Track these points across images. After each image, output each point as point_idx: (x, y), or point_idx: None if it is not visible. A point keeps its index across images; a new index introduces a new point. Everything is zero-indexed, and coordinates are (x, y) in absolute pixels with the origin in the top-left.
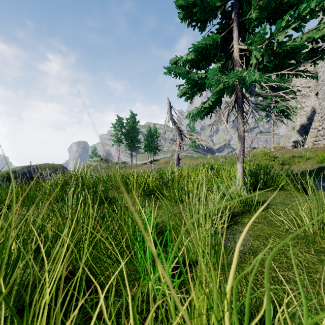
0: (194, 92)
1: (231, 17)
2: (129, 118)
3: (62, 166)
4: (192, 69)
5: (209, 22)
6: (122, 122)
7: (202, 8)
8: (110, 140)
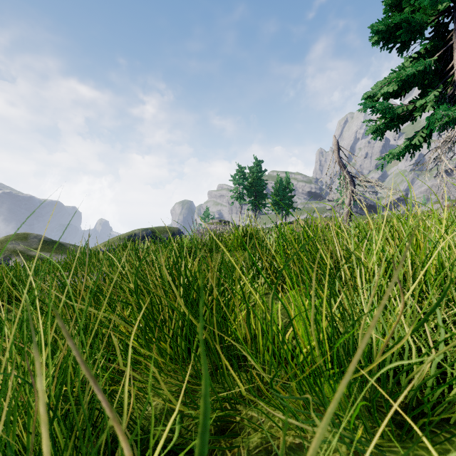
0: (390, 127)
1: (447, 29)
2: (252, 167)
3: (178, 230)
4: (387, 100)
5: (415, 40)
6: (244, 173)
7: (408, 29)
8: (229, 197)
